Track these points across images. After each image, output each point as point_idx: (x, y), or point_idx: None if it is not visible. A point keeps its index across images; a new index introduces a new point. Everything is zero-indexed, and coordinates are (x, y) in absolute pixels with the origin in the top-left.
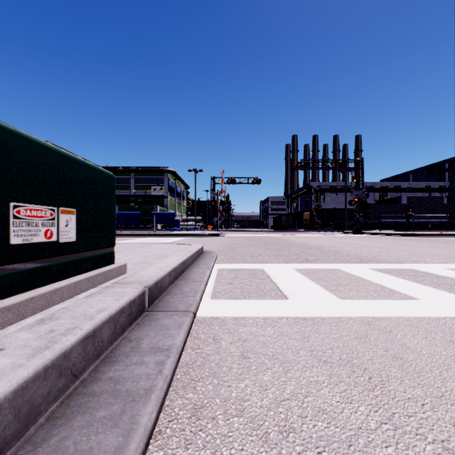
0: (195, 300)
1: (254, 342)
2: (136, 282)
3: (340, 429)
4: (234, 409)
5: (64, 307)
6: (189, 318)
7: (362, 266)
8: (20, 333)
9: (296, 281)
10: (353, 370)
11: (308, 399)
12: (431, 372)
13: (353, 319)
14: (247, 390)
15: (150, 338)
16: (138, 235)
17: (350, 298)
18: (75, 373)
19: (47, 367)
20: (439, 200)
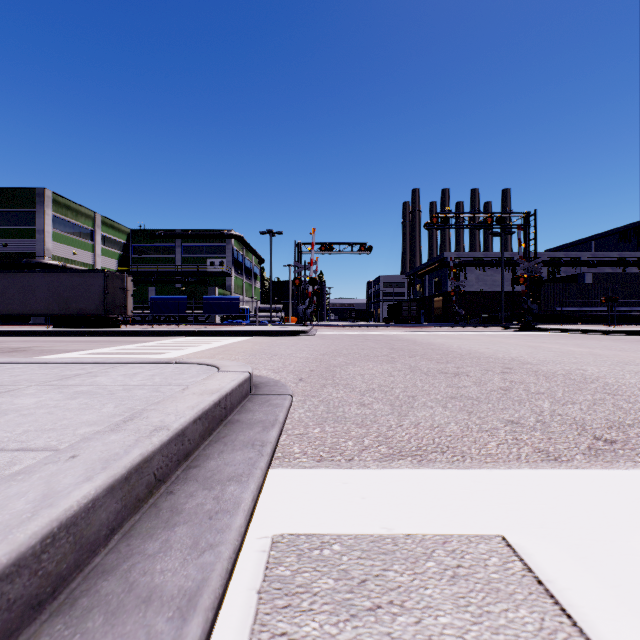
0: None
1: None
2: None
3: None
4: None
5: None
6: None
7: None
8: None
9: None
10: None
11: None
12: None
13: None
14: None
15: None
16: (169, 333)
17: None
18: None
19: None
20: None
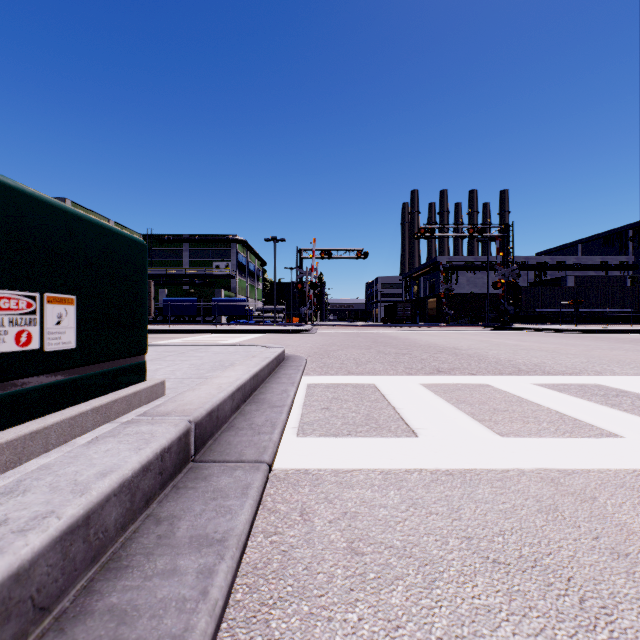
0: (271, 440)
1: (370, 520)
2: (176, 413)
3: None
4: None
5: (44, 465)
6: (261, 475)
7: (523, 380)
8: None
9: (426, 405)
10: (548, 582)
11: None
12: None
13: (527, 474)
14: (363, 629)
15: (193, 517)
16: (193, 332)
17: (515, 435)
18: (42, 604)
19: None
20: (619, 282)
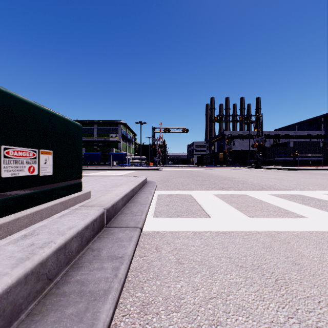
0: (141, 218)
1: (187, 251)
2: (97, 205)
3: (256, 322)
4: (173, 305)
5: (43, 225)
6: (137, 233)
7: (264, 193)
8: (7, 246)
9: (215, 204)
10: (263, 274)
11: (230, 297)
12: (322, 275)
13: (260, 233)
14: (183, 290)
15: (108, 248)
16: (99, 169)
17: (256, 217)
18: (49, 277)
19: (28, 274)
20: (316, 144)
